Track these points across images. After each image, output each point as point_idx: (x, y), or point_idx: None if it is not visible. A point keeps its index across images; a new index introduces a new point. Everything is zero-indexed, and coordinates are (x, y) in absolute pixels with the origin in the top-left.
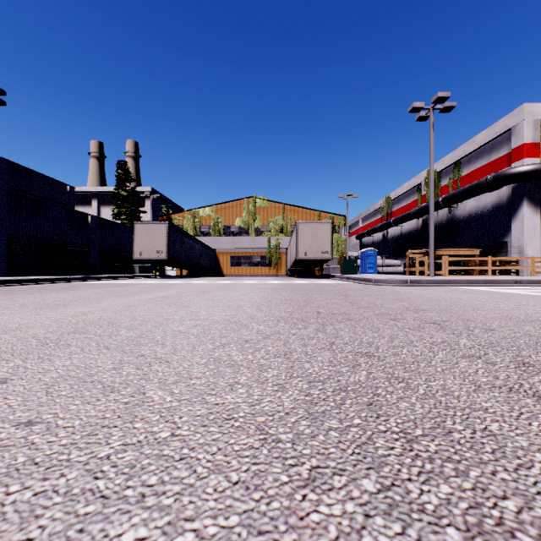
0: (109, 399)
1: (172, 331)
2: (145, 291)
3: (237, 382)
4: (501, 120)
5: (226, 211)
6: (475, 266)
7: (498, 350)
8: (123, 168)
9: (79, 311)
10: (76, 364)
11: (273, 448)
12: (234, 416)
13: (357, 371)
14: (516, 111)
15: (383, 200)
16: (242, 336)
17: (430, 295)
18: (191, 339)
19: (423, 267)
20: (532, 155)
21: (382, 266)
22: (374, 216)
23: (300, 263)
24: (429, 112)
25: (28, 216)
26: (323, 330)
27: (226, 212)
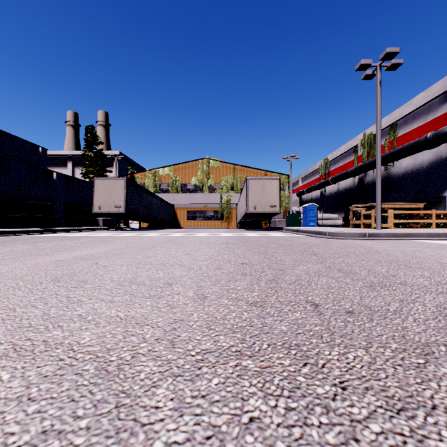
0: None
1: None
2: (76, 247)
3: None
4: (440, 82)
5: (183, 171)
6: (419, 219)
7: None
8: (91, 132)
9: None
10: None
11: None
12: None
13: None
14: None
15: (321, 162)
16: None
17: (422, 254)
18: None
19: (370, 220)
20: None
21: (322, 220)
22: (313, 176)
23: (249, 216)
24: (376, 69)
25: None
26: None
27: (183, 172)
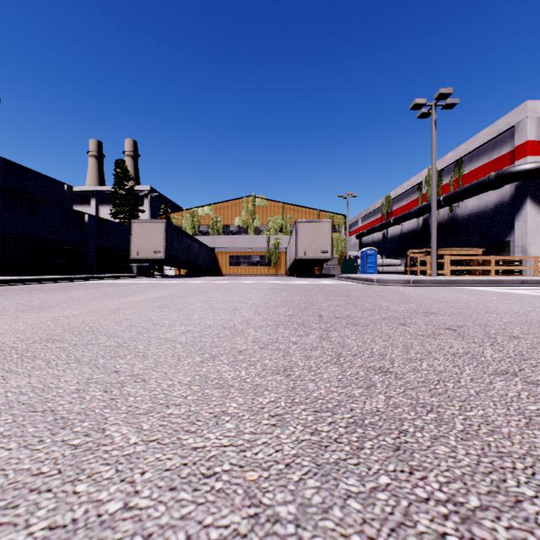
0: (55, 440)
1: (157, 339)
2: (140, 291)
3: (224, 412)
4: (504, 117)
5: (225, 210)
6: (478, 266)
7: (533, 364)
8: (121, 167)
9: (62, 314)
10: (33, 384)
11: (268, 535)
12: (216, 470)
13: (373, 395)
14: (519, 108)
15: (383, 199)
16: (235, 346)
17: (436, 296)
18: (177, 349)
19: (425, 267)
20: (535, 153)
21: (382, 266)
22: (374, 216)
23: (300, 262)
24: (431, 108)
25: (23, 215)
26: (327, 337)
27: (225, 211)
